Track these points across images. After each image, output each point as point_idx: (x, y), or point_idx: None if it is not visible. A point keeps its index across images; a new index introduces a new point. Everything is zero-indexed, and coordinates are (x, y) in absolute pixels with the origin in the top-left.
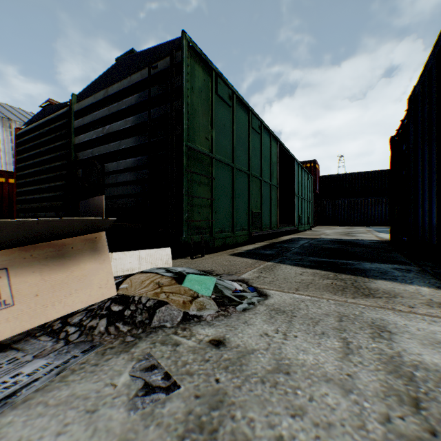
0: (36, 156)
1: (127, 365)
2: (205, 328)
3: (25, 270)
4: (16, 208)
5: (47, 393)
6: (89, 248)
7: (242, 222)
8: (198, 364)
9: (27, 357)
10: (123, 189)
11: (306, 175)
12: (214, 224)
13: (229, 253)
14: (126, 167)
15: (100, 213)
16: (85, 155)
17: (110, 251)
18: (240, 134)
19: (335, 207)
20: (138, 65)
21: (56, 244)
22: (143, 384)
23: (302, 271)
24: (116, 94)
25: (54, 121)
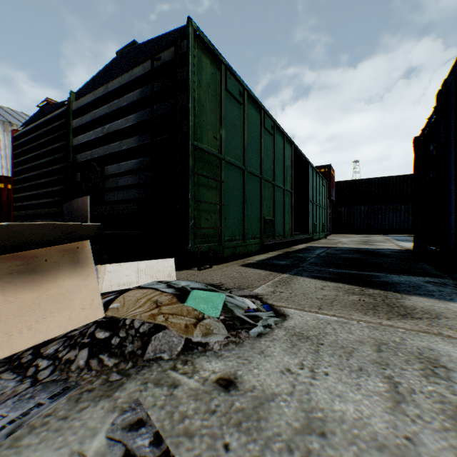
0: (34, 160)
1: (106, 419)
2: (212, 360)
3: None
4: (13, 215)
5: None
6: (68, 260)
7: (253, 230)
8: (200, 417)
9: None
10: (124, 194)
11: (321, 180)
12: (223, 232)
13: (240, 264)
14: (127, 170)
15: (85, 218)
16: (83, 157)
17: (110, 262)
18: (251, 135)
19: (351, 214)
20: (140, 57)
21: (25, 256)
22: (123, 452)
23: (323, 285)
24: (116, 90)
25: (51, 122)
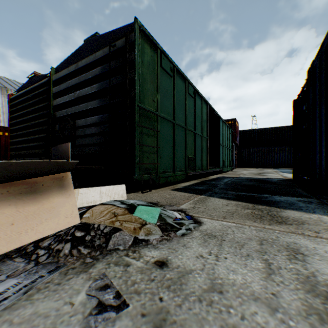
0: (25, 115)
1: (85, 284)
2: (151, 250)
3: (3, 203)
4: (10, 154)
5: (14, 312)
6: (57, 185)
7: (180, 165)
8: (144, 283)
9: (2, 277)
10: (90, 140)
11: (228, 129)
12: (159, 166)
13: (171, 189)
14: (92, 123)
15: (67, 157)
16: (61, 114)
17: (79, 187)
18: (179, 98)
19: (250, 153)
20: (101, 44)
21: (29, 182)
22: (97, 302)
23: (228, 203)
24: (84, 67)
25: (37, 88)
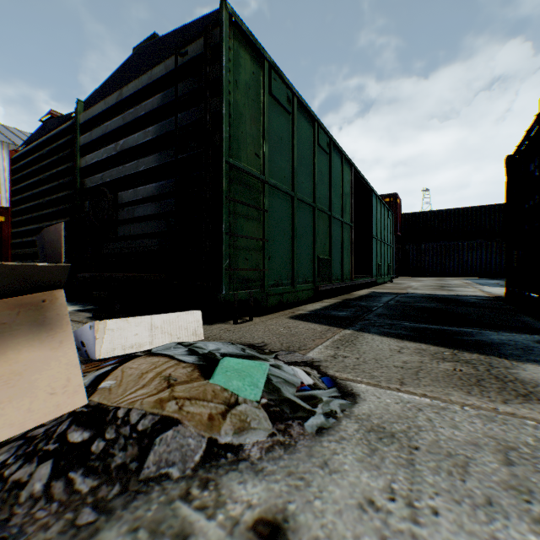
0: (36, 186)
1: None
2: (247, 480)
3: None
4: (12, 254)
5: None
6: (27, 321)
7: (305, 272)
8: None
9: None
10: (142, 227)
11: (386, 211)
12: (267, 274)
13: (288, 316)
14: (145, 196)
15: (58, 256)
16: (93, 181)
17: (123, 313)
18: (302, 153)
19: (421, 252)
20: (162, 54)
21: None
22: None
23: (400, 346)
24: (132, 96)
25: (56, 139)
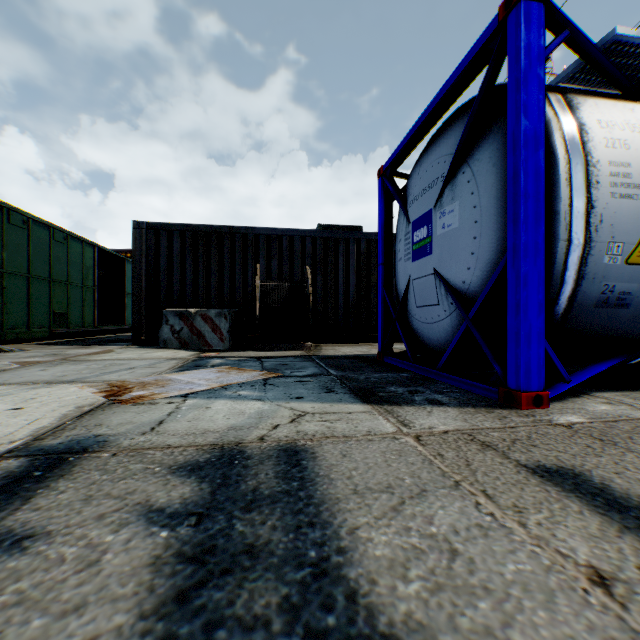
0: None
1: None
2: None
3: None
4: None
5: None
6: None
7: (42, 321)
8: None
9: None
10: None
11: None
12: (7, 322)
13: (23, 344)
14: None
15: None
16: None
17: None
18: (39, 248)
19: None
20: None
21: None
22: None
23: (68, 346)
24: None
25: None
